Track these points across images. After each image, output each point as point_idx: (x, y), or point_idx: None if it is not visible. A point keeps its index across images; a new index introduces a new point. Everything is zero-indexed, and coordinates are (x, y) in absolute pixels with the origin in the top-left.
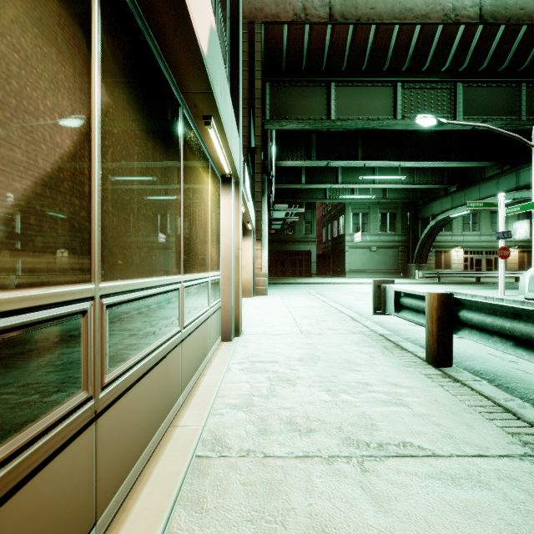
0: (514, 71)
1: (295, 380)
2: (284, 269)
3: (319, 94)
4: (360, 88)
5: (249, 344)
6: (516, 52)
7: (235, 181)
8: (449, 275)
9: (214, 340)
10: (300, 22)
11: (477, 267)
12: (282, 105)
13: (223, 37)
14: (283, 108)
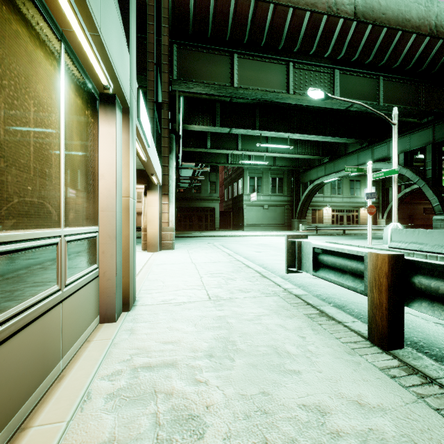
0: (376, 65)
1: (203, 418)
2: (192, 224)
3: (223, 63)
4: (259, 63)
5: (140, 325)
6: (378, 50)
7: (123, 108)
8: (324, 228)
9: (80, 331)
10: None
11: (341, 222)
12: (189, 68)
13: None
14: (190, 70)
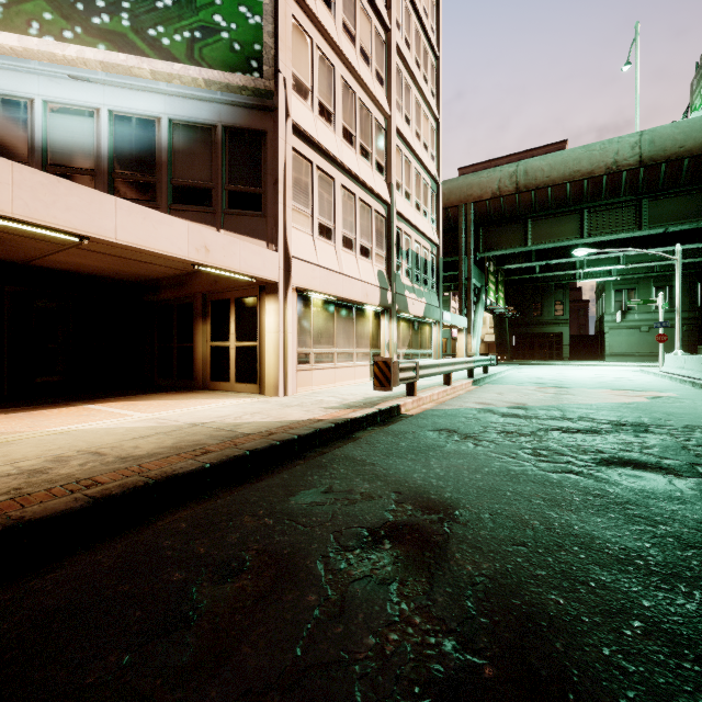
0: (698, 183)
1: None
2: (533, 353)
3: (518, 229)
4: (551, 219)
5: None
6: (689, 174)
7: (438, 321)
8: None
9: None
10: (496, 197)
11: None
12: (491, 241)
13: (432, 284)
14: (492, 242)
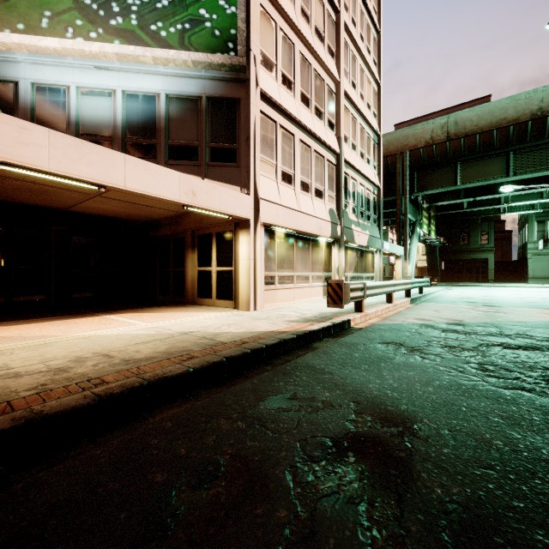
0: None
1: None
2: (460, 276)
3: (449, 171)
4: (479, 162)
5: None
6: None
7: (379, 250)
8: None
9: None
10: (429, 145)
11: None
12: (424, 182)
13: (374, 219)
14: (425, 183)
